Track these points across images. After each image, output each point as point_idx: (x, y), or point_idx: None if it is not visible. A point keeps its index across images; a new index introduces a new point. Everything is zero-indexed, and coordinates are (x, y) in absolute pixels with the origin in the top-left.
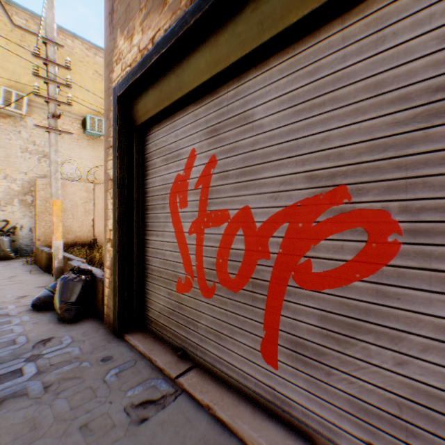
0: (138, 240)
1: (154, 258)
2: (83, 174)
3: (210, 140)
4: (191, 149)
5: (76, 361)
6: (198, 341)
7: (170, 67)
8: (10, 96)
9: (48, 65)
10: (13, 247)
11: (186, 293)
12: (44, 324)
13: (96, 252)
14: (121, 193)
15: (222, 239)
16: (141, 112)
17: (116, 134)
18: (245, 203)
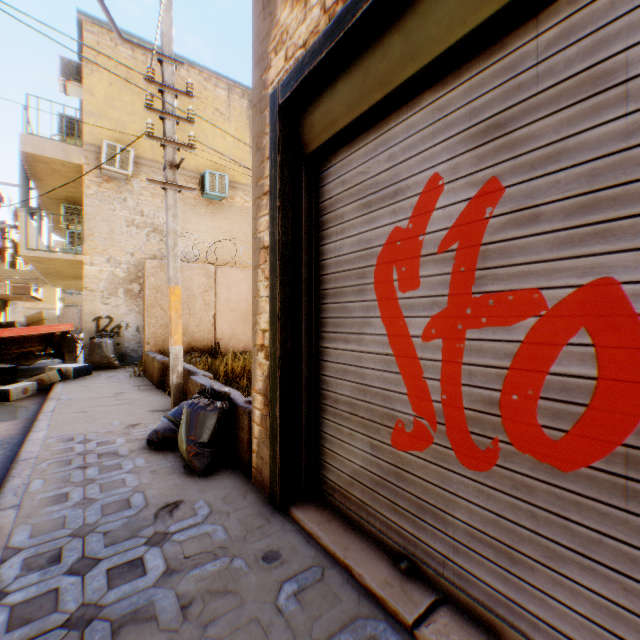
0: (309, 348)
1: (340, 380)
2: (200, 252)
3: (481, 150)
4: (428, 177)
5: (223, 554)
6: (447, 550)
7: (388, 24)
8: (113, 153)
9: (163, 92)
10: (117, 353)
11: (416, 451)
12: (165, 474)
13: (220, 362)
14: (284, 269)
15: (517, 352)
16: (320, 126)
17: (276, 170)
18: (595, 272)
